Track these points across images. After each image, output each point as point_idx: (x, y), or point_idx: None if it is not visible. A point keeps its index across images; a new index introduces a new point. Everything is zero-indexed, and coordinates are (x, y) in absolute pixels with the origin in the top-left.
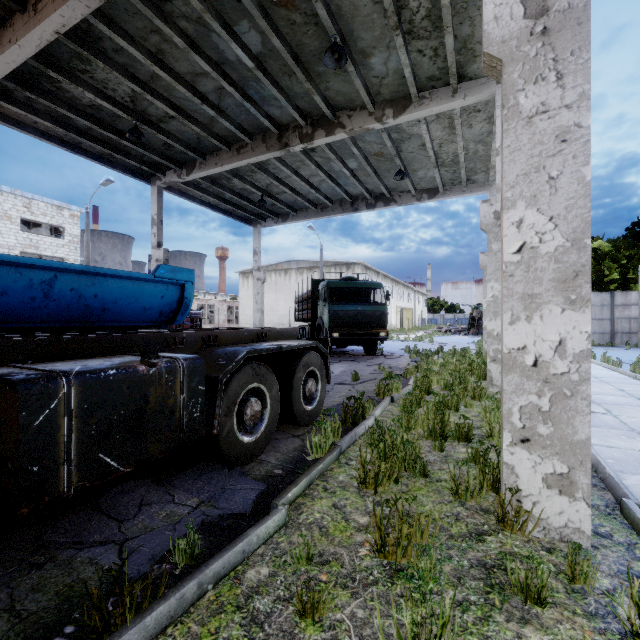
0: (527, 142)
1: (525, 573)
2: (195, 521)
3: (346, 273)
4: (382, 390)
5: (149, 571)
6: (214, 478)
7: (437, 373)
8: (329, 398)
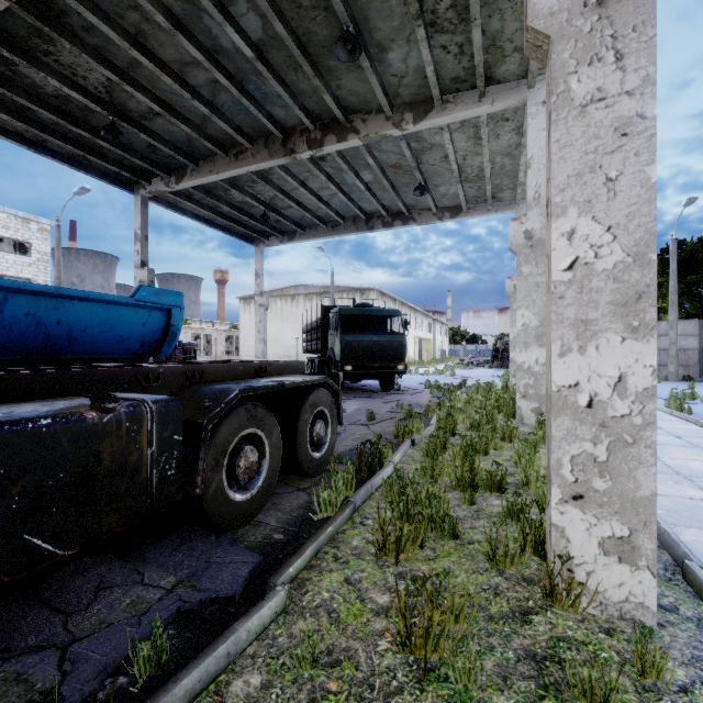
0: (580, 136)
1: (590, 674)
2: (168, 610)
3: (360, 300)
4: (401, 431)
5: (98, 689)
6: (197, 548)
7: (462, 411)
8: (341, 441)
